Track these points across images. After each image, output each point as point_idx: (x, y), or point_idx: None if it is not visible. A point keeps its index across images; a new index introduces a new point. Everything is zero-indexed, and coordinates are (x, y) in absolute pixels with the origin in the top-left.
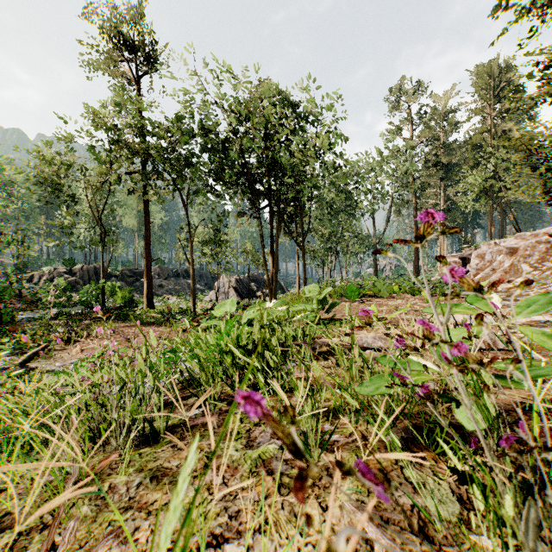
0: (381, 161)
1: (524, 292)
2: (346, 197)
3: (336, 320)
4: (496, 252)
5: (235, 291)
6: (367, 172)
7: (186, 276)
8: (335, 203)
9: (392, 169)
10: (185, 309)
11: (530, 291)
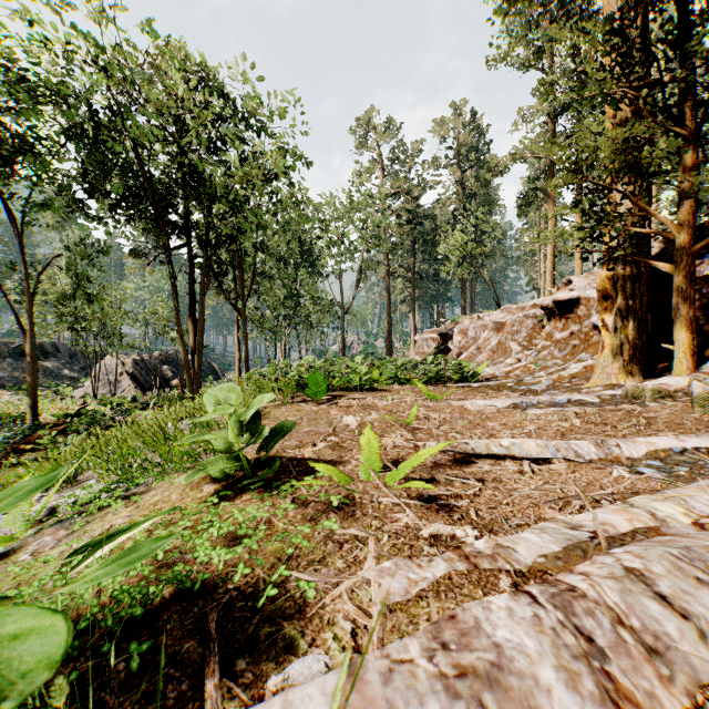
0: (350, 208)
1: (536, 379)
2: (306, 250)
3: (285, 469)
4: (480, 327)
5: (131, 380)
6: (333, 220)
7: (42, 355)
8: (291, 257)
9: (363, 220)
10: (15, 417)
11: (543, 378)
